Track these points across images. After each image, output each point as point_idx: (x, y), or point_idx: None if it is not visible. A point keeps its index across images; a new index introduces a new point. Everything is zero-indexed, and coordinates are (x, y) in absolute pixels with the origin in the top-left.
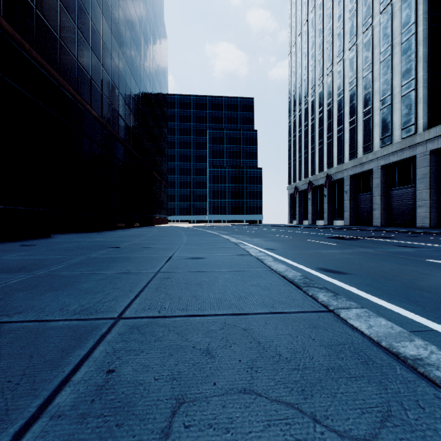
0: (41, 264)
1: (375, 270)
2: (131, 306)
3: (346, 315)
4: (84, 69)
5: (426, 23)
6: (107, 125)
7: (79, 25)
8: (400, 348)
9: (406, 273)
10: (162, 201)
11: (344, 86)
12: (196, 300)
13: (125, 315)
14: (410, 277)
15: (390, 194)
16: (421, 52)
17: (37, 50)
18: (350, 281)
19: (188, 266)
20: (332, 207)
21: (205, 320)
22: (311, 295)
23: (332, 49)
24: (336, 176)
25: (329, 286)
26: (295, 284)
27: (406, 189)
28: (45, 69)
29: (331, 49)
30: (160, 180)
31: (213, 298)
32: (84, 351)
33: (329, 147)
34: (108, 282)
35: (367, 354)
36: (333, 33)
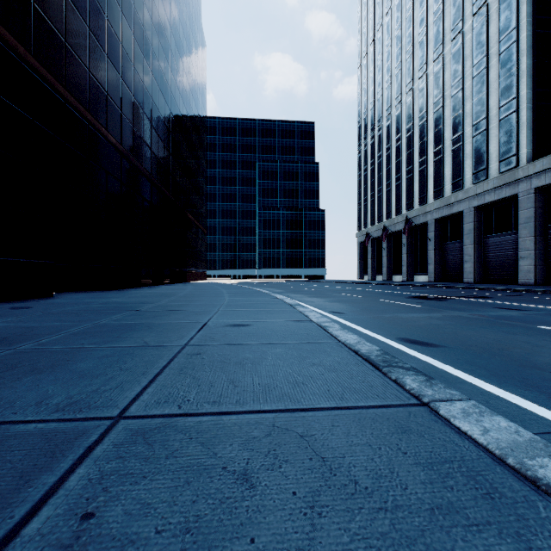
0: (30, 334)
1: (475, 341)
2: (141, 398)
3: (447, 411)
4: (98, 81)
5: (530, 28)
6: (128, 153)
7: (91, 25)
8: (537, 469)
9: (515, 345)
10: (199, 251)
11: (428, 107)
12: (233, 388)
13: (128, 413)
14: (522, 350)
15: (485, 243)
16: (524, 65)
17: (35, 56)
18: (443, 357)
19: (227, 336)
20: (412, 259)
21: (245, 421)
22: (395, 379)
23: (413, 61)
24: (418, 220)
25: (416, 365)
26: (372, 363)
27: (506, 236)
28: (46, 80)
29: (411, 61)
30: (197, 225)
31: (259, 384)
32: (54, 477)
33: (408, 184)
34: (115, 360)
35: (489, 480)
36: (414, 41)
